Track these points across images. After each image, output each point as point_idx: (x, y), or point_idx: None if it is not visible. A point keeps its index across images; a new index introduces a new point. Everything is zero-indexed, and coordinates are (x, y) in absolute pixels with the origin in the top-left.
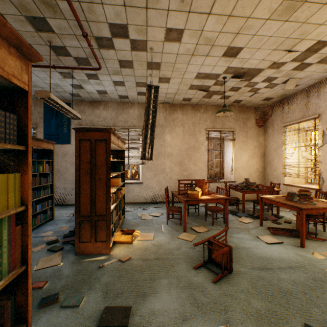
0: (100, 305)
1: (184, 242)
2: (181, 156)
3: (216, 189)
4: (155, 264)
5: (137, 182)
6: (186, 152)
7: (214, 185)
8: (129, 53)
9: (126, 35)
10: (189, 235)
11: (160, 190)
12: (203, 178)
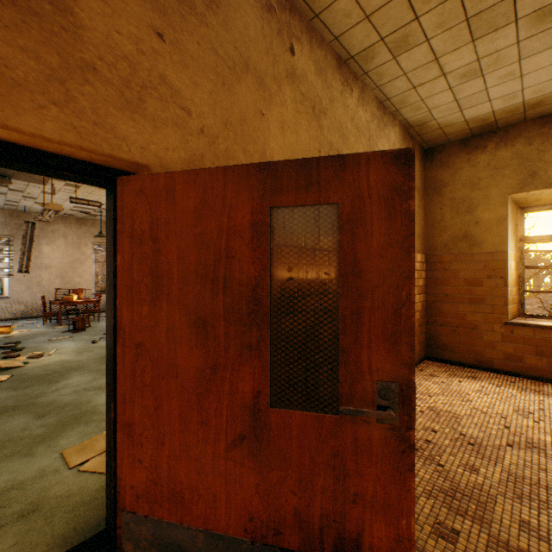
0: (1, 343)
1: (59, 329)
2: (63, 268)
3: (95, 296)
4: (34, 335)
5: (2, 296)
6: (70, 265)
7: (103, 297)
8: (5, 191)
9: (7, 186)
10: (64, 326)
11: (35, 304)
12: (90, 290)
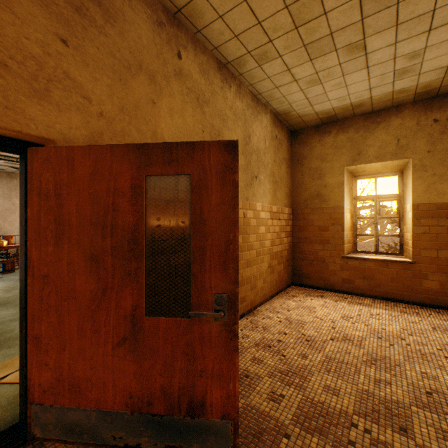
0: None
1: None
2: None
3: None
4: None
5: None
6: (1, 214)
7: None
8: None
9: None
10: None
11: None
12: None
